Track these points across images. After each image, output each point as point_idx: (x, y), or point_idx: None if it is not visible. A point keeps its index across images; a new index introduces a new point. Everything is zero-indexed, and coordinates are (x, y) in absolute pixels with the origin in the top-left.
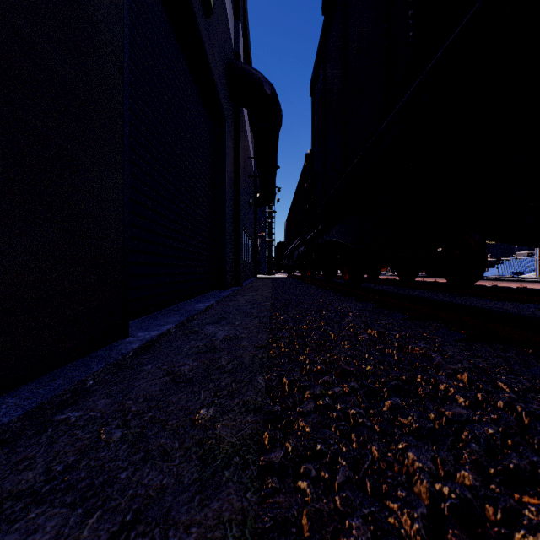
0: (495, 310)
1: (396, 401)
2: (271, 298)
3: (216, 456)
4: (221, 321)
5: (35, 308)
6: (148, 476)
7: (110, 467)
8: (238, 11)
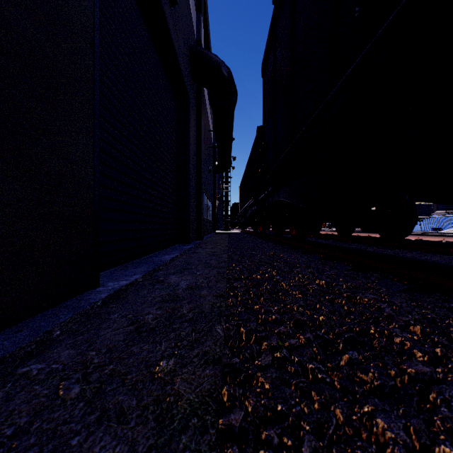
0: (436, 262)
1: (354, 355)
2: (228, 250)
3: (173, 417)
4: (184, 272)
5: (3, 262)
6: (100, 442)
7: (63, 430)
8: (199, 5)
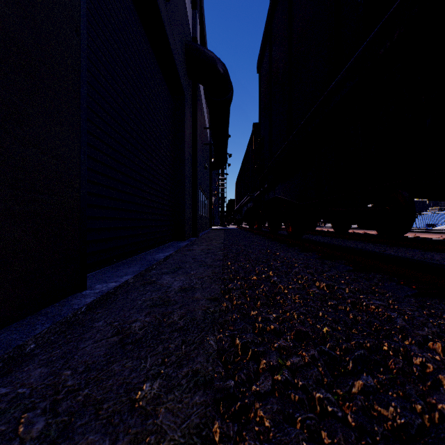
0: None
1: (368, 382)
2: (223, 247)
3: None
4: (177, 271)
5: None
6: None
7: None
8: (195, 1)
